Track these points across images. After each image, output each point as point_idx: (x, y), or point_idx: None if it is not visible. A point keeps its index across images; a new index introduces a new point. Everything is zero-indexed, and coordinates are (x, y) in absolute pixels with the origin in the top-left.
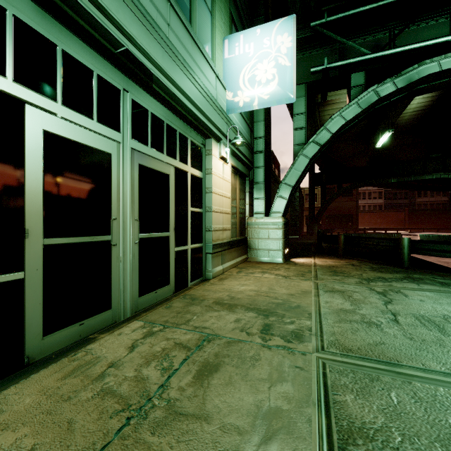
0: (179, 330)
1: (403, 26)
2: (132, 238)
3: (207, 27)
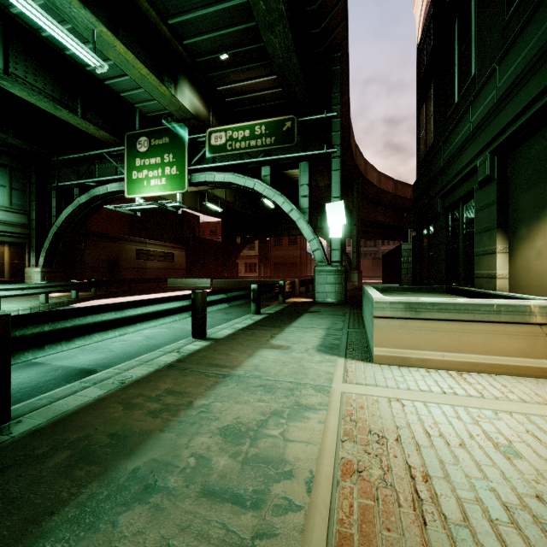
0: None
1: (100, 164)
2: None
3: None
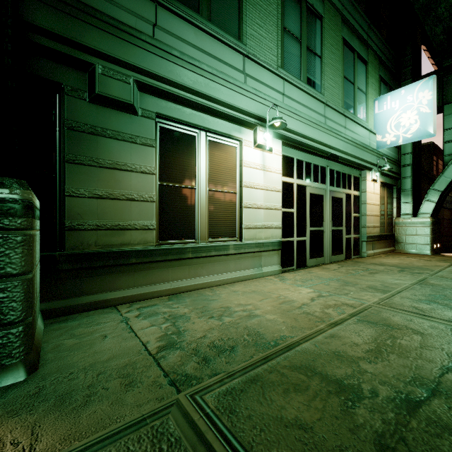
0: (355, 267)
1: None
2: (329, 229)
3: (363, 104)
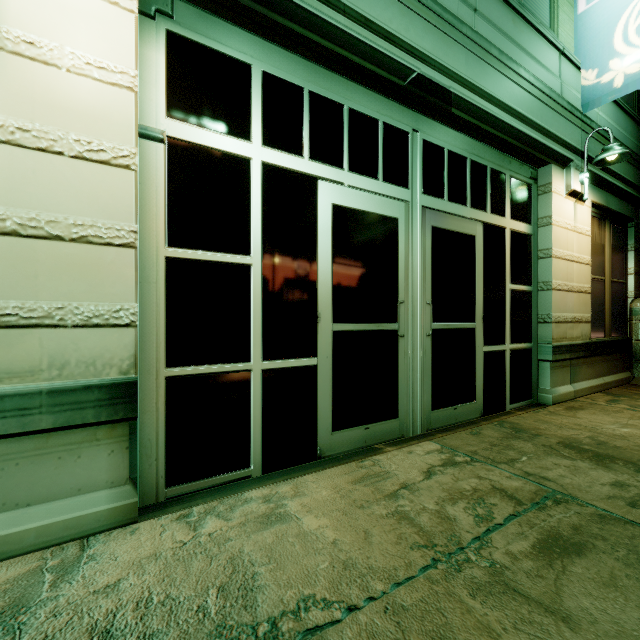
0: (497, 469)
1: None
2: (423, 328)
3: None
